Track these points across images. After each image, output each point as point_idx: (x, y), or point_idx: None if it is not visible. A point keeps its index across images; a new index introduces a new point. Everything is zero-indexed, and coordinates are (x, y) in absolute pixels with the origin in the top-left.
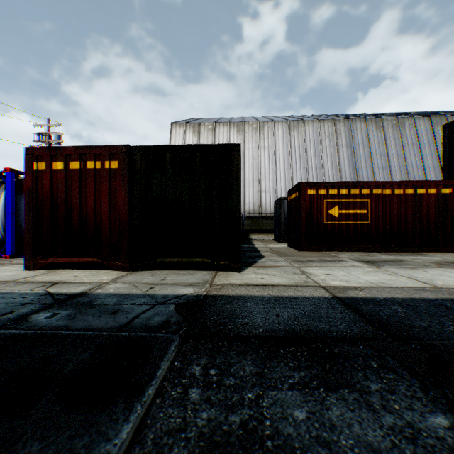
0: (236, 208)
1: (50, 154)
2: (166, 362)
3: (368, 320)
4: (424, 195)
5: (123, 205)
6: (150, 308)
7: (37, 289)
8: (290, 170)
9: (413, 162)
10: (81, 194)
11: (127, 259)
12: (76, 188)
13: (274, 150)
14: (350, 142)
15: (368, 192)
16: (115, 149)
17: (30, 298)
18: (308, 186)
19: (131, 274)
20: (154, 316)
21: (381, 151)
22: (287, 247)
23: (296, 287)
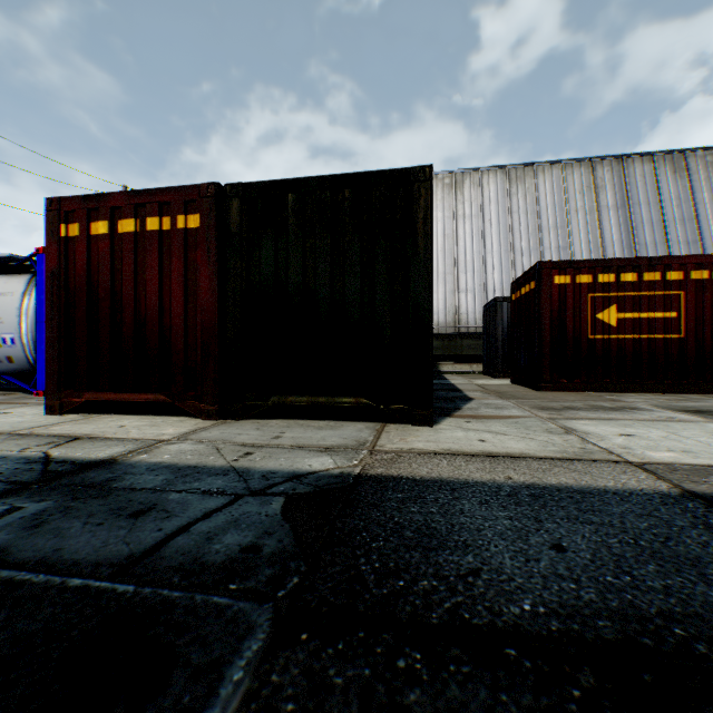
0: (423, 297)
1: (86, 209)
2: None
3: None
4: None
5: (209, 295)
6: (225, 504)
7: (31, 450)
8: (510, 254)
9: None
10: (138, 277)
11: (215, 396)
12: (129, 267)
13: (482, 221)
14: (621, 200)
15: (679, 277)
16: (194, 192)
17: (1, 467)
18: (555, 268)
19: (220, 426)
20: (225, 530)
21: (683, 213)
22: (511, 384)
23: (568, 463)
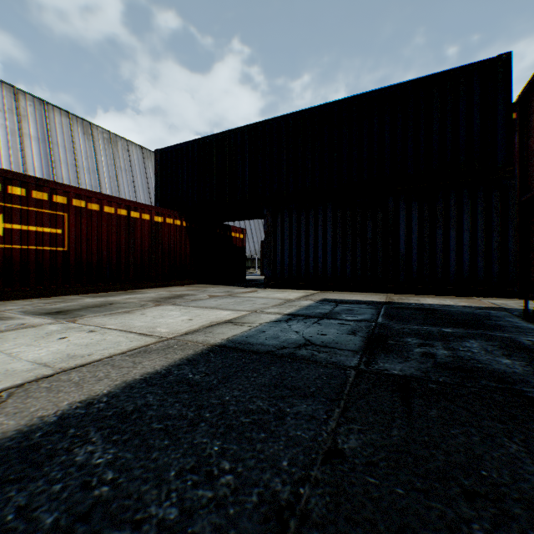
0: None
1: None
2: None
3: None
4: (140, 220)
5: None
6: None
7: None
8: None
9: (128, 191)
10: None
11: None
12: None
13: None
14: (45, 137)
15: (67, 202)
16: None
17: None
18: None
19: None
20: None
21: (91, 165)
22: None
23: None
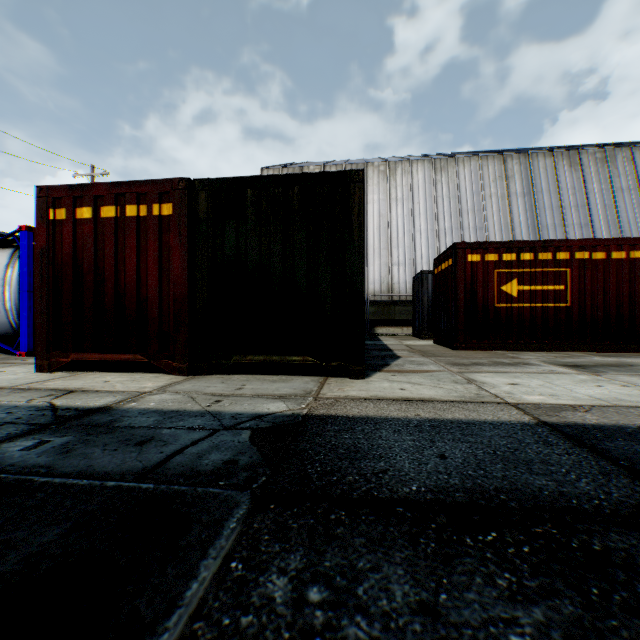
0: (358, 275)
1: (72, 197)
2: (212, 561)
3: (632, 471)
4: None
5: (180, 272)
6: (206, 435)
7: (37, 400)
8: (435, 232)
9: (631, 216)
10: (118, 255)
11: (186, 356)
12: (111, 247)
13: (412, 203)
14: (528, 189)
15: (567, 257)
16: (167, 185)
17: (18, 414)
18: (468, 248)
19: (191, 380)
20: (210, 452)
21: (577, 200)
22: (434, 344)
23: (464, 404)
